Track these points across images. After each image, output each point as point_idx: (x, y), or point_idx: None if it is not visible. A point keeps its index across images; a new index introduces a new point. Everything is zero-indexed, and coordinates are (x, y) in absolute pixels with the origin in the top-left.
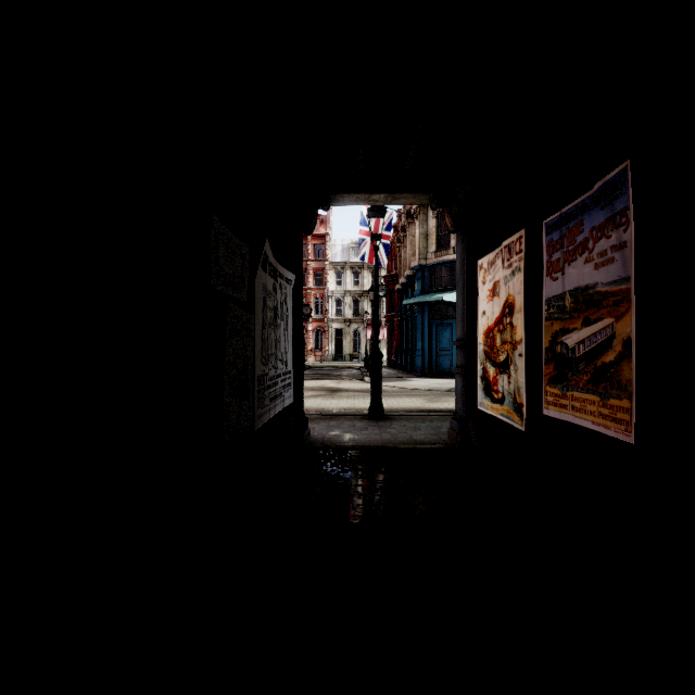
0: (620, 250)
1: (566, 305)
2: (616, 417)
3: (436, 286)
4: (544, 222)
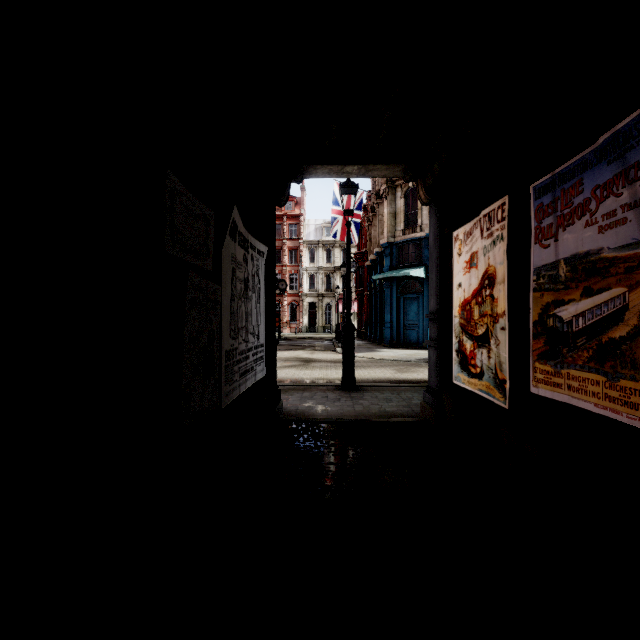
0: (636, 208)
1: (560, 274)
2: (629, 401)
3: (403, 262)
4: (532, 185)
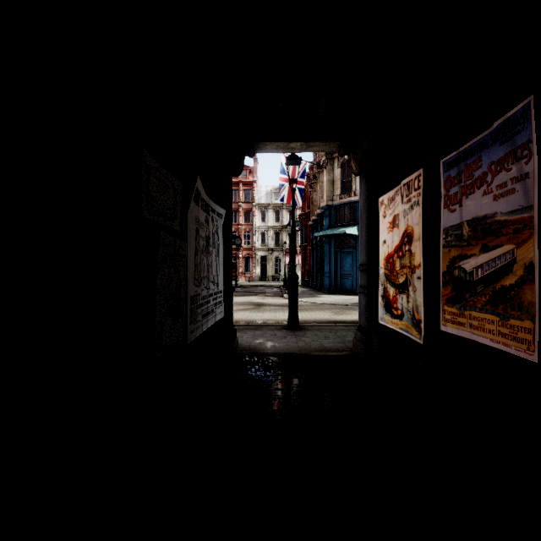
0: (521, 181)
1: (463, 234)
2: (517, 336)
3: (340, 222)
4: (442, 160)
